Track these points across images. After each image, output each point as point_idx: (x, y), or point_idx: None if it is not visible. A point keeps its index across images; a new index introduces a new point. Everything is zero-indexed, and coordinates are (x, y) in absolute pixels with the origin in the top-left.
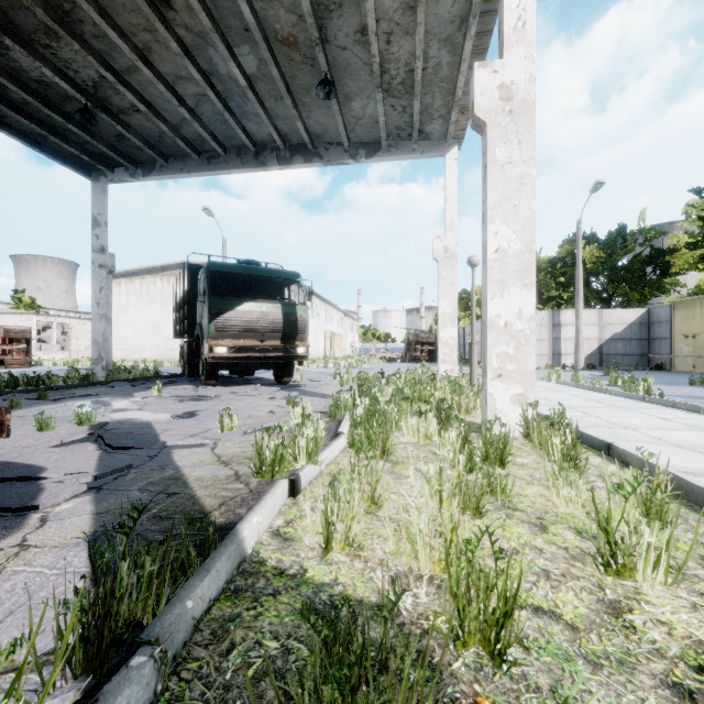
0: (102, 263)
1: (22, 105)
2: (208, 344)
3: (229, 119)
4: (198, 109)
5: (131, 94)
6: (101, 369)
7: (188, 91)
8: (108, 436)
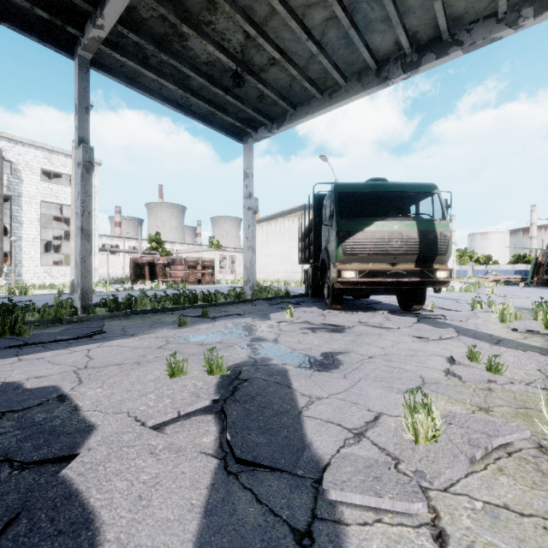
0: (249, 206)
1: (199, 90)
2: (336, 269)
3: (353, 36)
4: (323, 39)
5: (268, 44)
6: (249, 288)
7: (315, 21)
8: (233, 414)
